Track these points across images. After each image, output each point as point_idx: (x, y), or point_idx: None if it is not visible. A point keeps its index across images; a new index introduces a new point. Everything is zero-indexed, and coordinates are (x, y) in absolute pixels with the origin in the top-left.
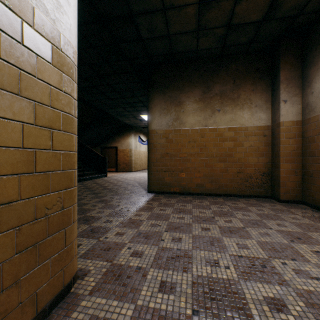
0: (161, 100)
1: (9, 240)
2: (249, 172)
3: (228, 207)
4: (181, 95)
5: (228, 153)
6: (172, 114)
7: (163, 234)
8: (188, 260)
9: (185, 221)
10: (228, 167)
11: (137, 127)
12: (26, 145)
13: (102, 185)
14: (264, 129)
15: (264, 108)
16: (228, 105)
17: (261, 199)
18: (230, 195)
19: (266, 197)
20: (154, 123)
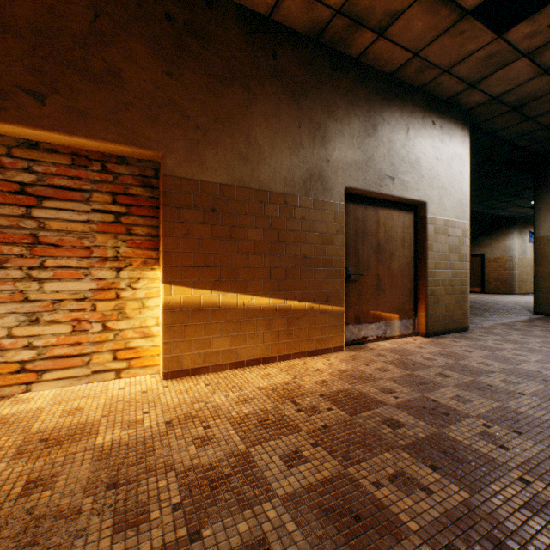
0: None
1: (452, 298)
2: None
3: None
4: None
5: None
6: None
7: (533, 331)
8: (547, 338)
9: None
10: None
11: (526, 217)
12: (455, 269)
13: None
14: None
15: None
16: None
17: None
18: None
19: None
20: (543, 228)
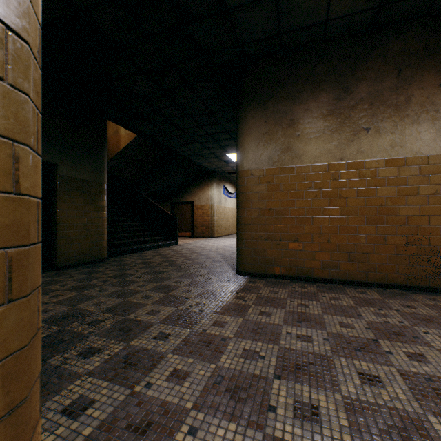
0: (260, 119)
1: None
2: (432, 244)
3: (399, 315)
4: (294, 108)
5: (387, 208)
6: (278, 141)
7: (271, 387)
8: None
9: (316, 347)
10: (386, 234)
11: (222, 172)
12: None
13: (168, 259)
14: None
15: None
16: (386, 118)
17: None
18: (390, 286)
19: None
20: (248, 158)
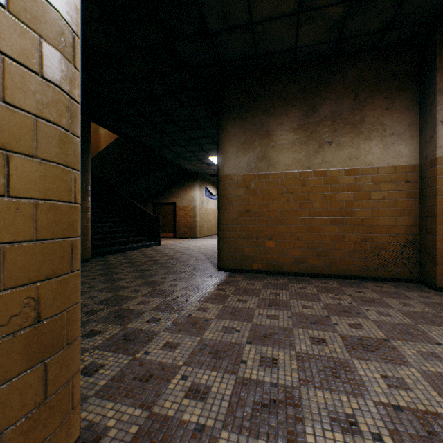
0: (239, 129)
1: None
2: (381, 241)
3: (350, 299)
4: (269, 121)
5: (346, 210)
6: (255, 150)
7: (244, 349)
8: (294, 413)
9: (281, 323)
10: (345, 233)
11: (204, 174)
12: None
13: (152, 258)
14: (406, 170)
15: (406, 137)
16: (345, 133)
17: (401, 284)
18: (348, 277)
19: (410, 281)
20: (228, 164)
